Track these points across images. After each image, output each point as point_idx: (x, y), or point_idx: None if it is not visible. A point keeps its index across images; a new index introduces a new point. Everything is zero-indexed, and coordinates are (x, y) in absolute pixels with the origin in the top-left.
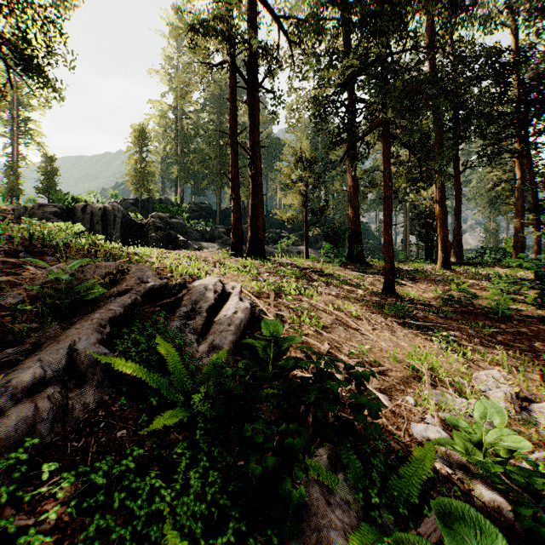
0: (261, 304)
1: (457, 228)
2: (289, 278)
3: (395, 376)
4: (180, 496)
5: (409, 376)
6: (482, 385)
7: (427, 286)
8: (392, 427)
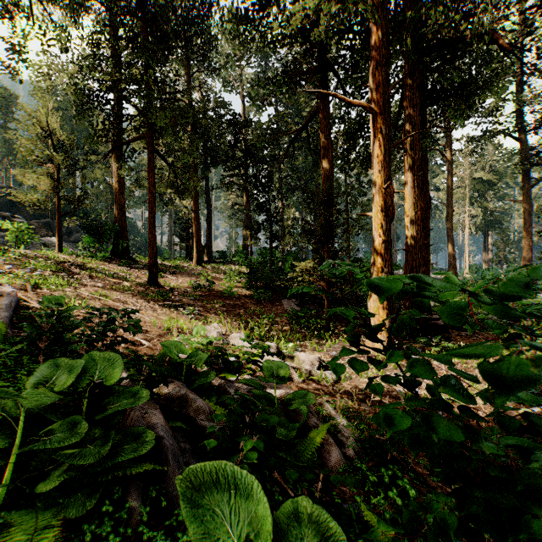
0: (18, 293)
1: (209, 234)
2: (43, 271)
3: (155, 334)
4: (16, 383)
5: (164, 333)
6: (208, 332)
7: (185, 278)
8: (150, 353)
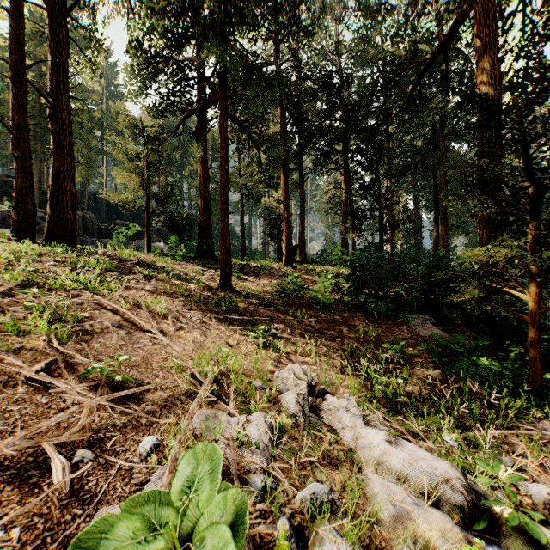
0: None
1: (302, 231)
2: (92, 269)
3: (156, 399)
4: None
5: (183, 394)
6: (282, 385)
7: (269, 281)
8: None
